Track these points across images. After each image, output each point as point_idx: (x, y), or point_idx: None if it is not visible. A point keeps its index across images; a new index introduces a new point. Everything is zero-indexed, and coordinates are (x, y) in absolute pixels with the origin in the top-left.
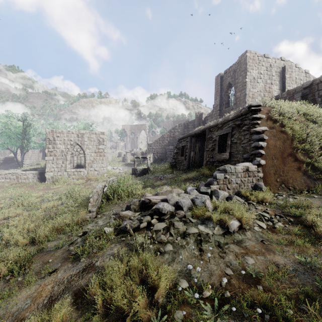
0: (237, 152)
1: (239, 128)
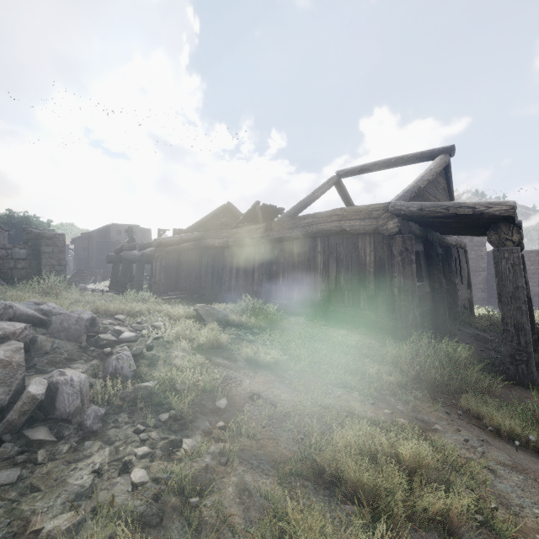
0: None
1: None
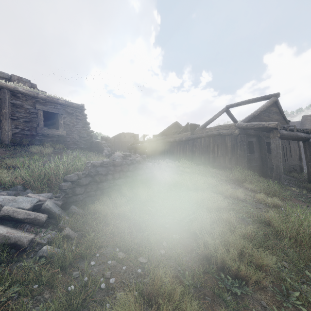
0: (72, 131)
1: (72, 115)
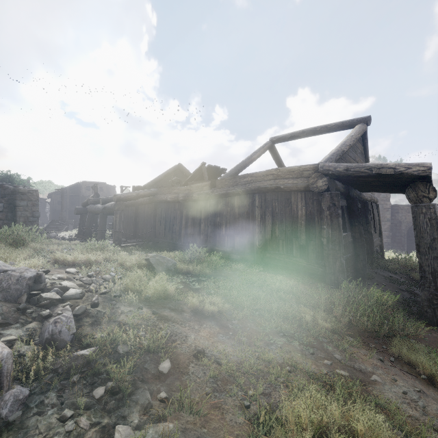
0: None
1: None
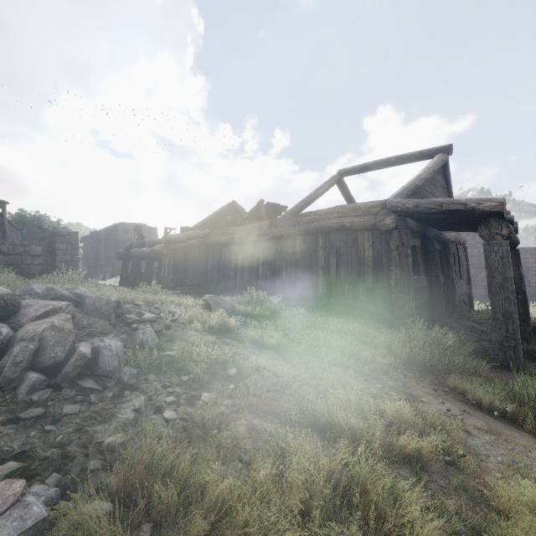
0: None
1: None
